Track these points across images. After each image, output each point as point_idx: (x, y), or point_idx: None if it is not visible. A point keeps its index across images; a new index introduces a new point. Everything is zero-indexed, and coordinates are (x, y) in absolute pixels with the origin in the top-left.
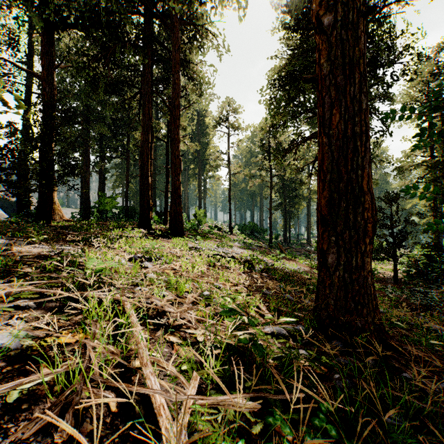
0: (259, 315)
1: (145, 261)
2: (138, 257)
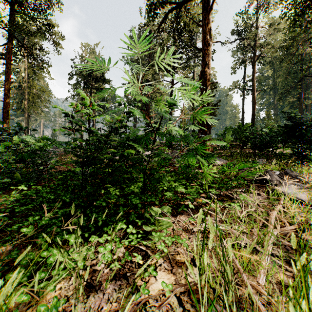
0: None
1: None
2: None
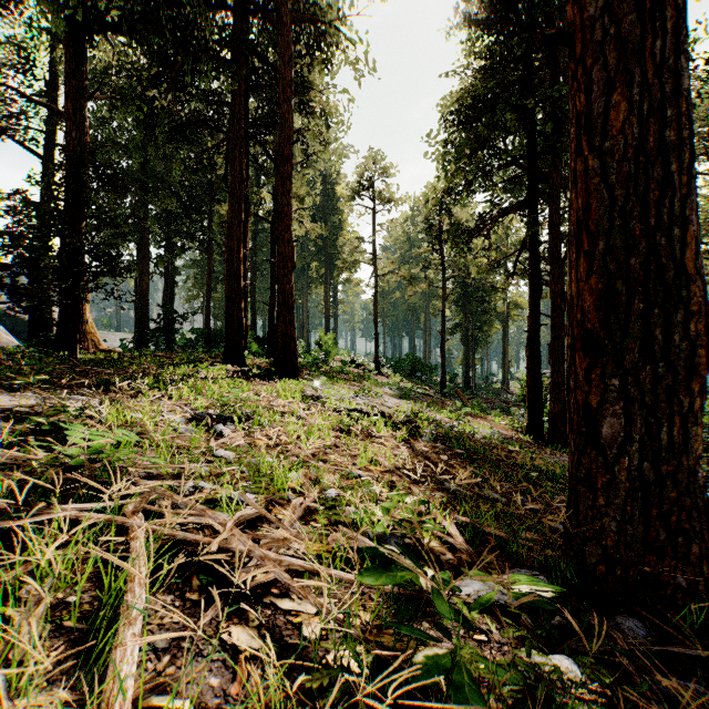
0: (442, 544)
1: (222, 422)
2: (209, 416)
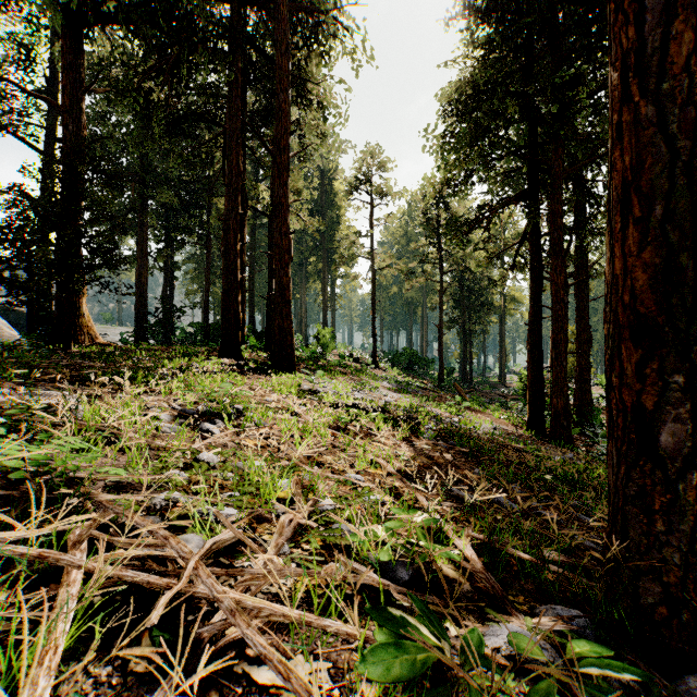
0: (456, 569)
1: (211, 419)
2: (197, 412)
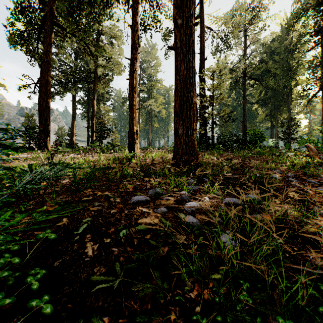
0: None
1: None
2: None
